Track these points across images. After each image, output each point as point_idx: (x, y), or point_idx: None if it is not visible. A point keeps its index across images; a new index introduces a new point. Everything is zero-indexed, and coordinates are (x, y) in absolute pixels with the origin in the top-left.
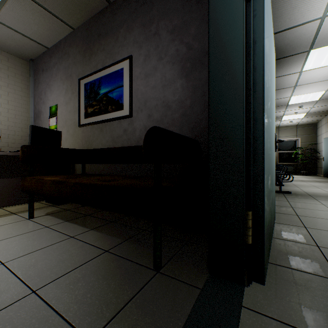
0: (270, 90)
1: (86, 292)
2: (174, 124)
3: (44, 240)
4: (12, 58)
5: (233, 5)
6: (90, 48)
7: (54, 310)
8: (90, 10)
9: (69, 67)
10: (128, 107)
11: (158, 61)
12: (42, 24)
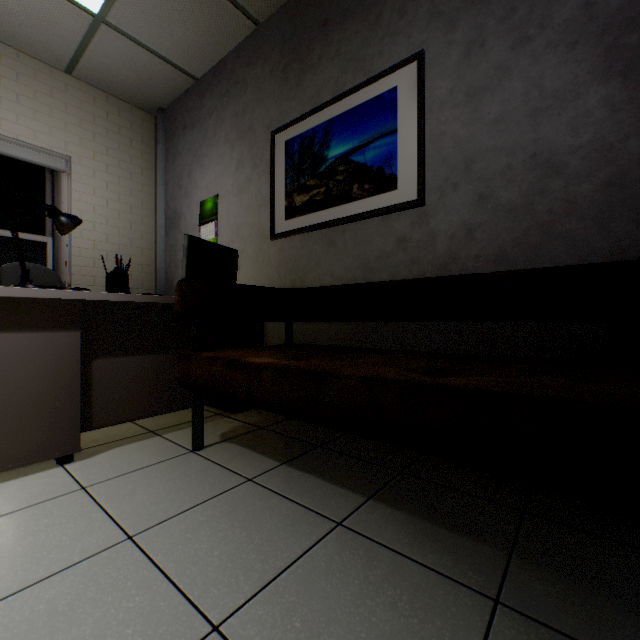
0: None
1: None
2: (575, 212)
3: (273, 529)
4: (125, 108)
5: None
6: (301, 58)
7: None
8: None
9: (247, 111)
10: (411, 181)
11: (514, 50)
12: (195, 21)
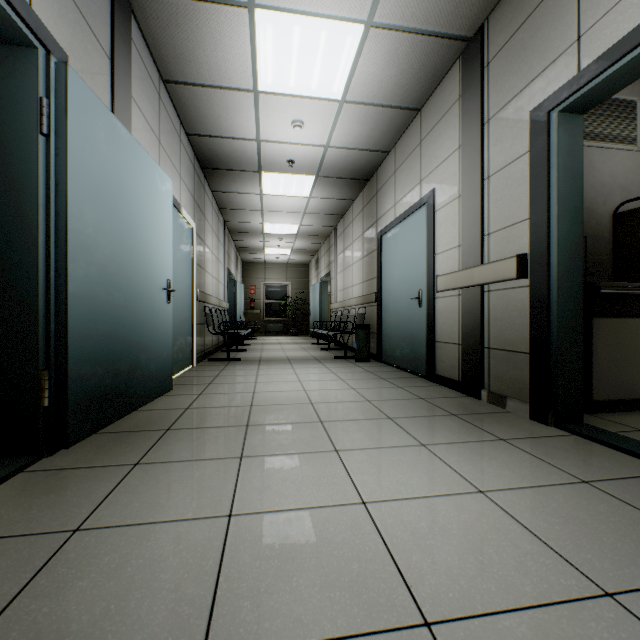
0: (119, 232)
1: None
2: None
3: None
4: None
5: (27, 134)
6: None
7: None
8: None
9: None
10: None
11: None
12: None
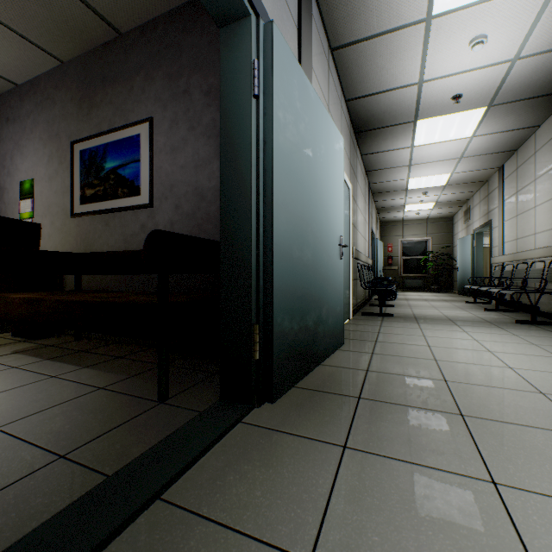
0: (307, 188)
1: (65, 424)
2: (210, 220)
3: (11, 381)
4: None
5: (242, 101)
6: (90, 96)
7: (22, 440)
8: (90, 40)
9: (56, 122)
10: (147, 192)
11: (189, 131)
12: (7, 50)
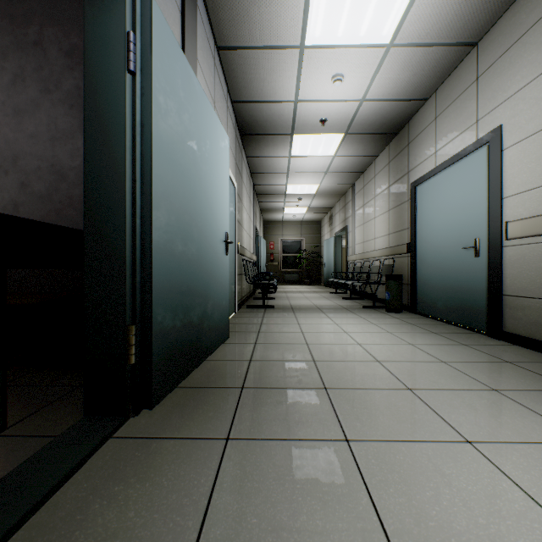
0: (192, 182)
1: None
2: (73, 205)
3: None
4: None
5: (115, 73)
6: None
7: None
8: None
9: None
10: None
11: (43, 94)
12: None
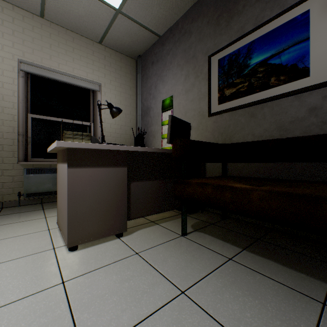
0: None
1: None
2: None
3: (275, 300)
4: (123, 58)
5: None
6: (229, 9)
7: None
8: None
9: (191, 47)
10: (323, 69)
11: None
12: (165, 3)
